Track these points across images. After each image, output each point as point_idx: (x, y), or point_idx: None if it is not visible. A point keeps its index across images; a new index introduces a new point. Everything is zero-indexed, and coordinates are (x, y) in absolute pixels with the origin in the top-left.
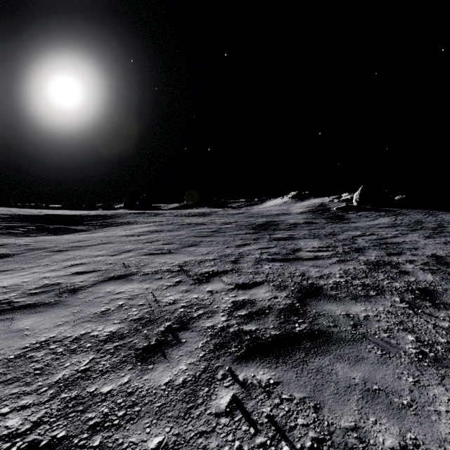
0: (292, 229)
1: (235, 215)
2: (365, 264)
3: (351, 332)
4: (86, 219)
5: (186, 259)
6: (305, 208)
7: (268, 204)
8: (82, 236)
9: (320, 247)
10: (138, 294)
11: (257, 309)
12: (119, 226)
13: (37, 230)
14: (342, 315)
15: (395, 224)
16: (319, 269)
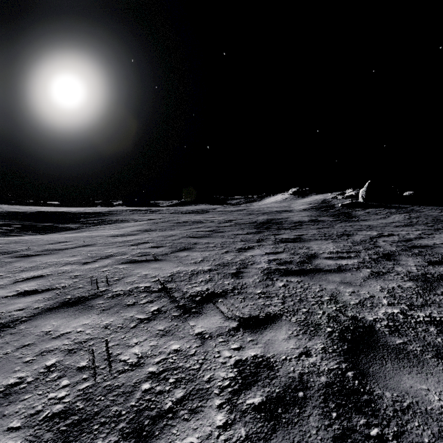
0: (298, 228)
1: (235, 212)
2: (411, 280)
3: None
4: (79, 217)
5: (174, 270)
6: (307, 205)
7: (268, 201)
8: (65, 236)
9: (339, 251)
10: (87, 341)
11: (281, 385)
12: (111, 223)
13: (22, 229)
14: None
15: (412, 222)
16: (353, 289)
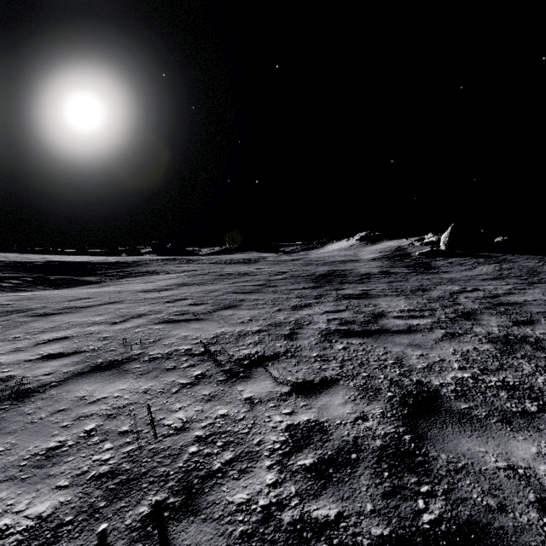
0: (365, 282)
1: (289, 262)
2: (490, 342)
3: (544, 530)
4: (100, 268)
5: (218, 331)
6: (378, 253)
7: (331, 248)
8: (86, 291)
9: (411, 310)
10: (126, 406)
11: (334, 448)
12: (140, 276)
13: (33, 283)
14: (501, 470)
15: (502, 275)
16: (422, 352)
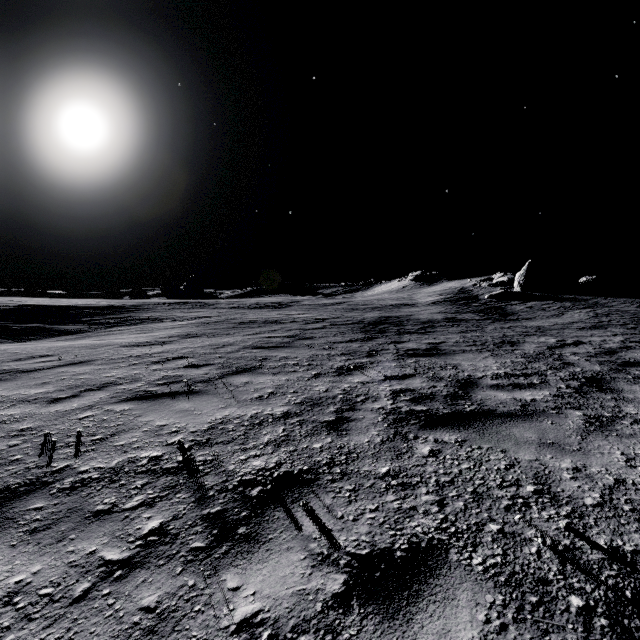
0: (429, 332)
1: (330, 307)
2: None
3: None
4: (87, 313)
5: (218, 417)
6: (438, 296)
7: (379, 290)
8: (49, 346)
9: (510, 374)
10: None
11: None
12: (136, 324)
13: None
14: None
15: (602, 323)
16: (573, 461)
